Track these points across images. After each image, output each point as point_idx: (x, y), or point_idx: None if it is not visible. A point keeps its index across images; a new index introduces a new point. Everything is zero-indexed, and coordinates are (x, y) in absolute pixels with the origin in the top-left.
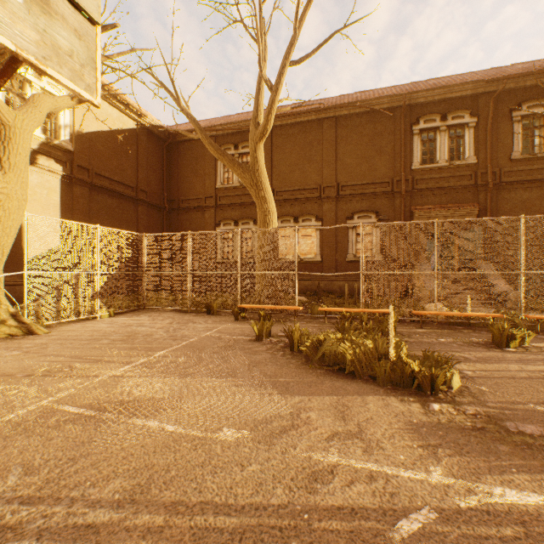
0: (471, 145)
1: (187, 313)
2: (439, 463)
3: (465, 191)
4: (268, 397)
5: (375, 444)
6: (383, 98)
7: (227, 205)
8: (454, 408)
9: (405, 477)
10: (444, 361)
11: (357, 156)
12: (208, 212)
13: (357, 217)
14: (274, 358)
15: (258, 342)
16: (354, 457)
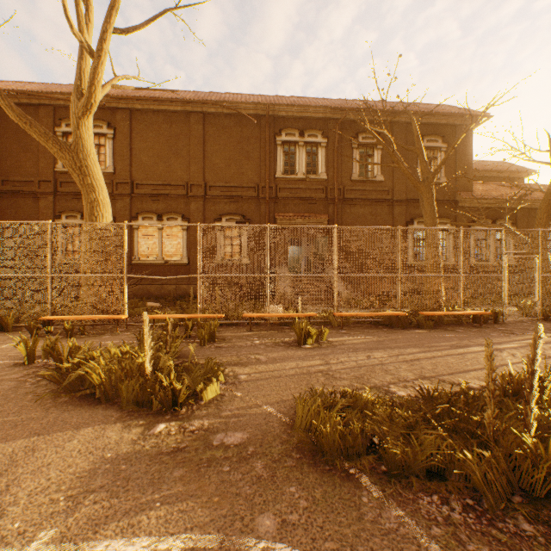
0: (323, 163)
1: None
2: (65, 521)
3: (319, 203)
4: None
5: None
6: (249, 103)
7: (71, 193)
8: (180, 426)
9: None
10: (217, 368)
11: (226, 158)
12: (44, 199)
13: (225, 219)
14: (16, 388)
15: (25, 366)
16: None
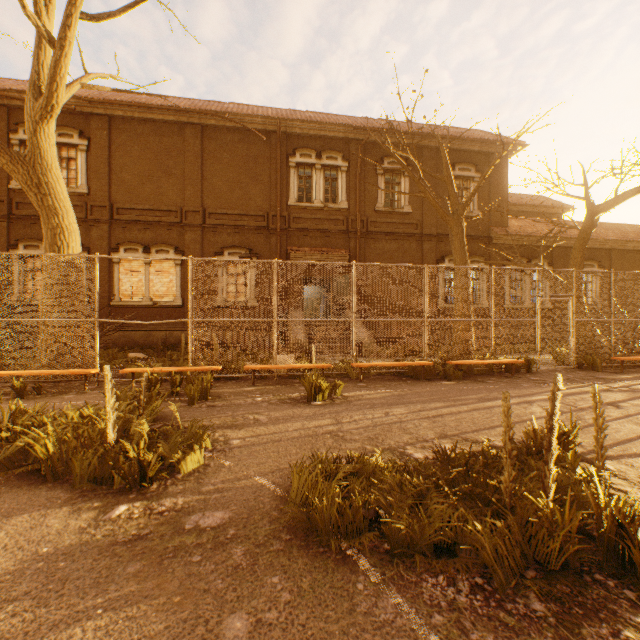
0: (344, 190)
1: None
2: None
3: (339, 236)
4: None
5: None
6: (257, 117)
7: (31, 217)
8: (146, 506)
9: None
10: (202, 433)
11: (229, 180)
12: None
13: (228, 253)
14: None
15: None
16: None
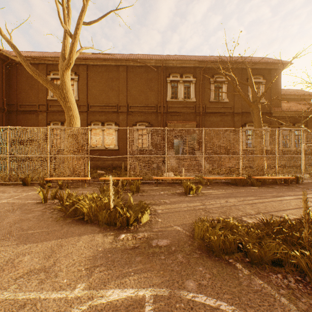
0: (193, 92)
1: (6, 185)
2: (88, 280)
3: (191, 115)
4: (2, 248)
5: (54, 274)
6: (152, 60)
7: (55, 111)
8: (132, 235)
9: (52, 298)
10: (146, 206)
11: (139, 90)
12: (41, 114)
13: (138, 124)
14: (42, 215)
15: (43, 203)
16: (26, 290)
